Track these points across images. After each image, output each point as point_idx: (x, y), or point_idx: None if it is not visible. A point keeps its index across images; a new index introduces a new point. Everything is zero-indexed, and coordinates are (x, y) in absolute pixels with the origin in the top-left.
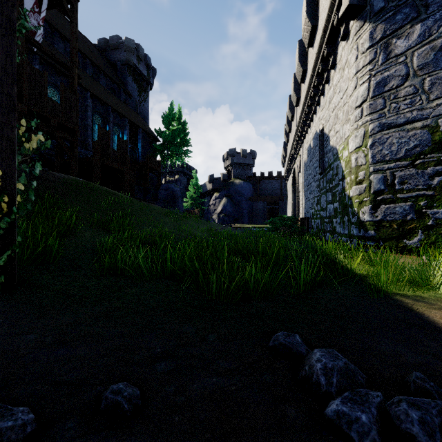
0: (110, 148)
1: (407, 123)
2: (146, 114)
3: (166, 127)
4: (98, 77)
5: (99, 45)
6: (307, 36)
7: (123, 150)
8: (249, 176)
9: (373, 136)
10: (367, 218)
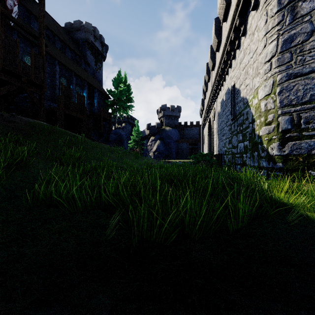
0: (71, 101)
1: (312, 72)
2: (100, 78)
3: (115, 88)
4: (64, 50)
5: (66, 28)
6: (222, 13)
7: (82, 103)
8: (176, 124)
9: (281, 84)
10: (275, 153)
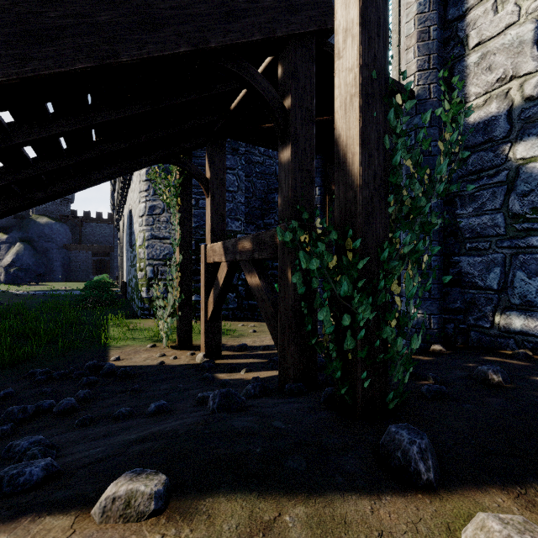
0: None
1: (164, 238)
2: None
3: None
4: None
5: None
6: None
7: None
8: (65, 215)
9: (148, 241)
10: (145, 295)
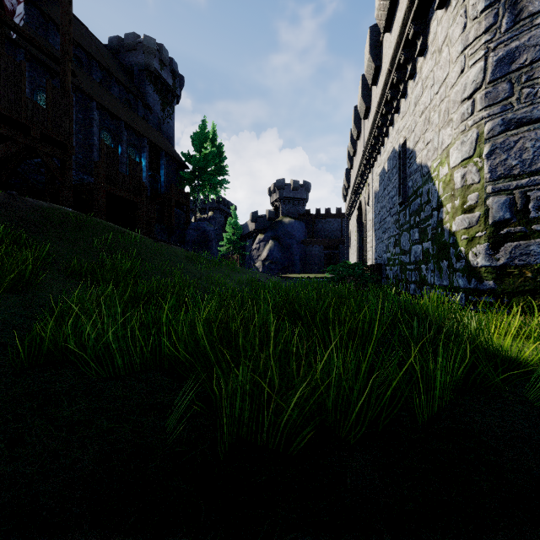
0: (118, 172)
1: None
2: (171, 134)
3: (196, 150)
4: (108, 84)
5: (111, 46)
6: (384, 16)
7: (137, 176)
8: (302, 213)
9: (493, 139)
10: (481, 262)
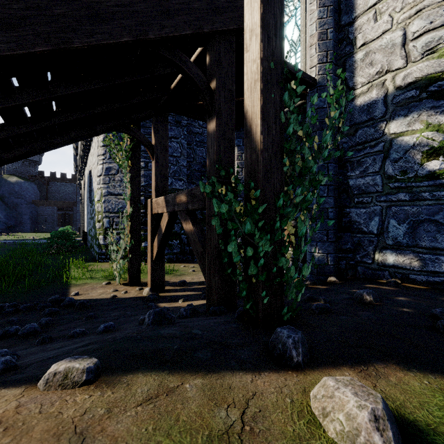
0: None
1: (118, 195)
2: None
3: None
4: None
5: None
6: None
7: None
8: (33, 175)
9: (105, 197)
10: (102, 242)
